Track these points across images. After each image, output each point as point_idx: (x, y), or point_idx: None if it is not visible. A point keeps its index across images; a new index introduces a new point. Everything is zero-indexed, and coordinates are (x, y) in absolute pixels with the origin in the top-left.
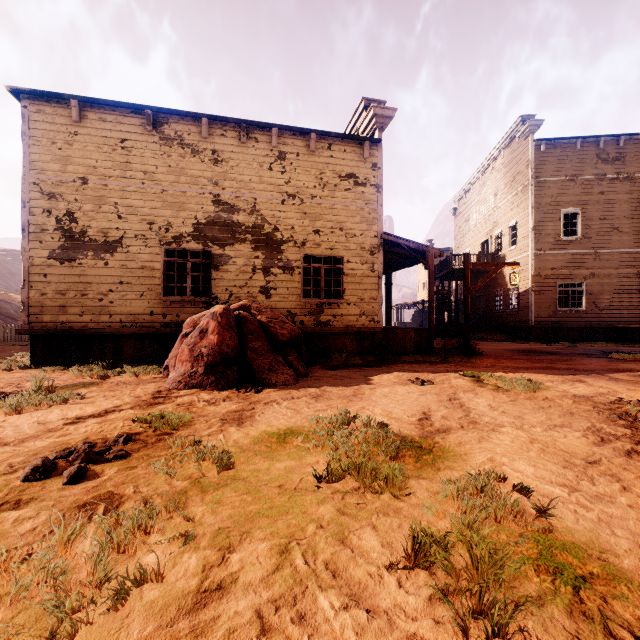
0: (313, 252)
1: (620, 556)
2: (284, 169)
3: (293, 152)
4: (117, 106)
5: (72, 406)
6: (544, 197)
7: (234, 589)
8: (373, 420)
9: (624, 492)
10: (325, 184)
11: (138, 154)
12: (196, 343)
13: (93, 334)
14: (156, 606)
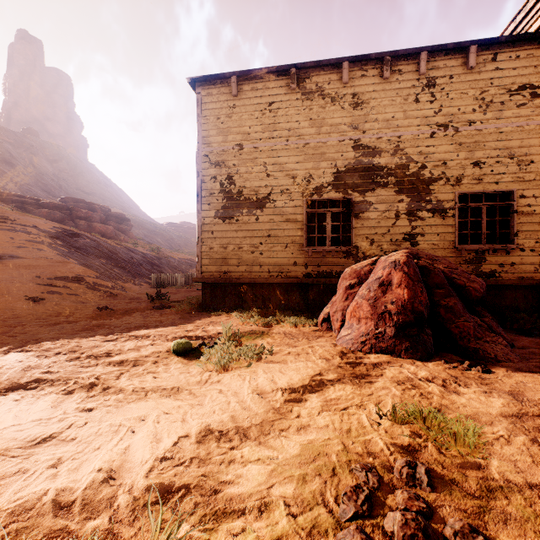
0: (471, 189)
1: None
2: (433, 97)
3: (444, 75)
4: (266, 73)
5: (269, 366)
6: None
7: None
8: None
9: None
10: (487, 104)
11: (283, 114)
12: (377, 298)
13: (246, 283)
14: None
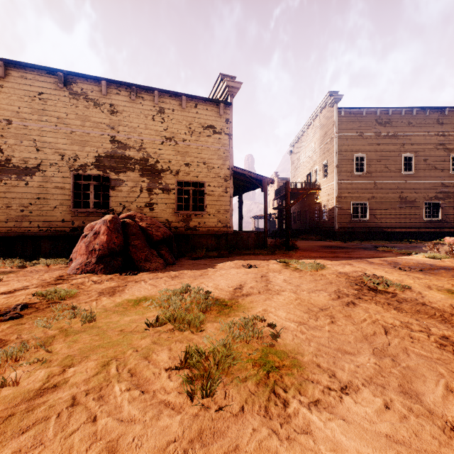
0: (184, 178)
1: (304, 355)
2: (163, 120)
3: (170, 108)
4: (35, 68)
5: None
6: (343, 146)
7: (64, 386)
8: (205, 290)
9: (331, 324)
10: (193, 132)
11: (52, 104)
12: (91, 241)
13: (16, 236)
14: (7, 398)
